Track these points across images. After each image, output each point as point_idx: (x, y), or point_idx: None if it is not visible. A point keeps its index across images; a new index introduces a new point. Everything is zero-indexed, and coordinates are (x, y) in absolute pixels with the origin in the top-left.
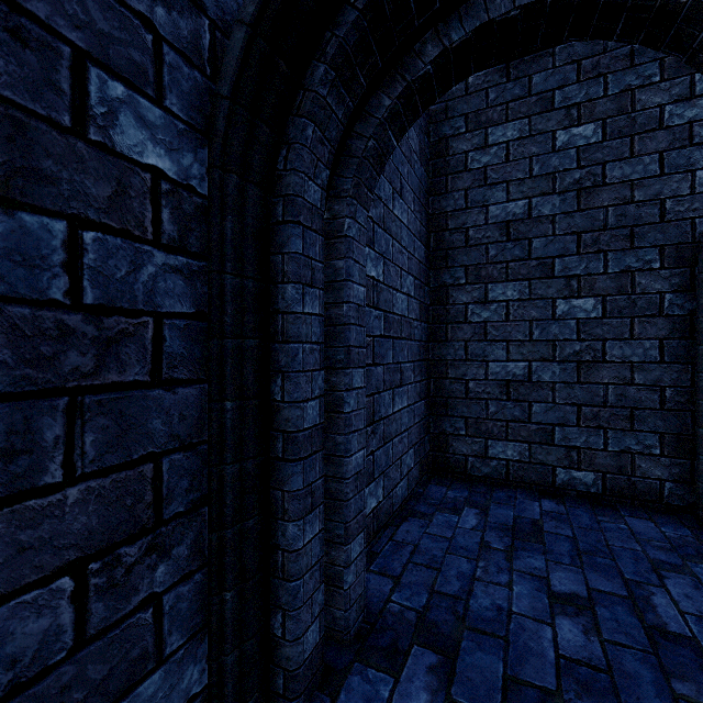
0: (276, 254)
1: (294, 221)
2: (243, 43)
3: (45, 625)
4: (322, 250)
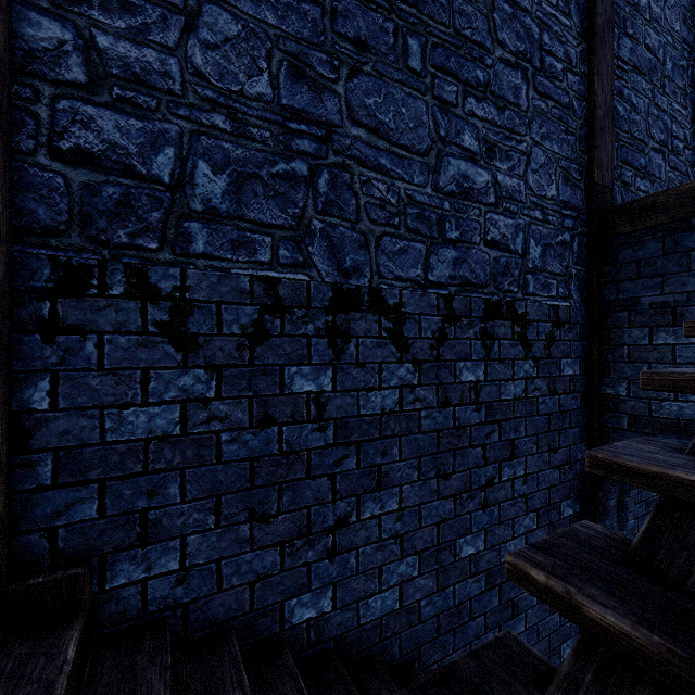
0: (598, 523)
1: (606, 515)
2: (593, 477)
3: (556, 620)
4: (615, 518)
